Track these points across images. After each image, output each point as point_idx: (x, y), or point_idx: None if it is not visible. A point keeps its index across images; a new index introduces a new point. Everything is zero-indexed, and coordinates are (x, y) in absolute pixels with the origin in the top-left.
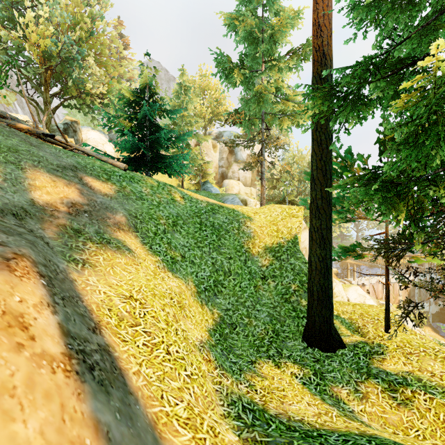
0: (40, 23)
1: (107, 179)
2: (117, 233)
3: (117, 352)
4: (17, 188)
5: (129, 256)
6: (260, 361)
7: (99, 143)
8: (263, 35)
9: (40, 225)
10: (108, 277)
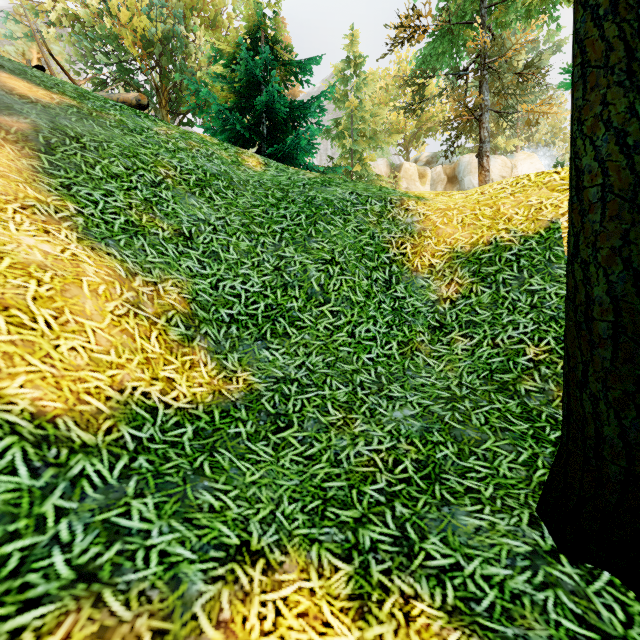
0: None
1: (71, 96)
2: None
3: None
4: None
5: None
6: (293, 556)
7: None
8: None
9: None
10: None
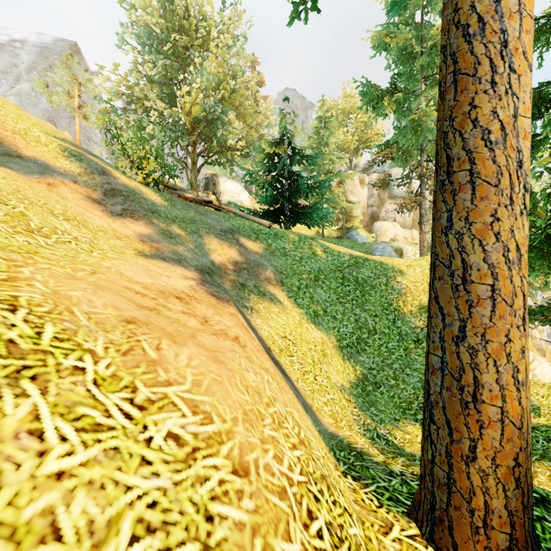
0: (193, 94)
1: (256, 238)
2: (269, 287)
3: (283, 367)
4: (203, 253)
5: (280, 306)
6: (405, 421)
7: (235, 193)
8: (423, 46)
9: (221, 280)
10: (268, 320)
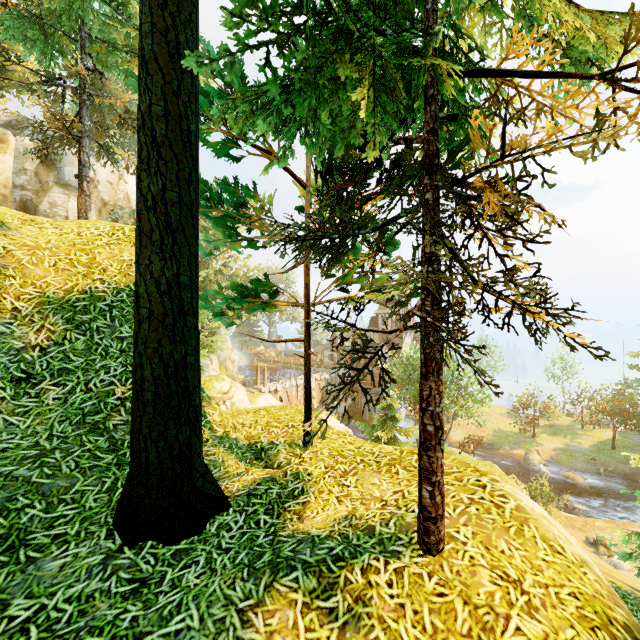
0: None
1: None
2: None
3: None
4: None
5: None
6: None
7: None
8: None
9: None
10: None
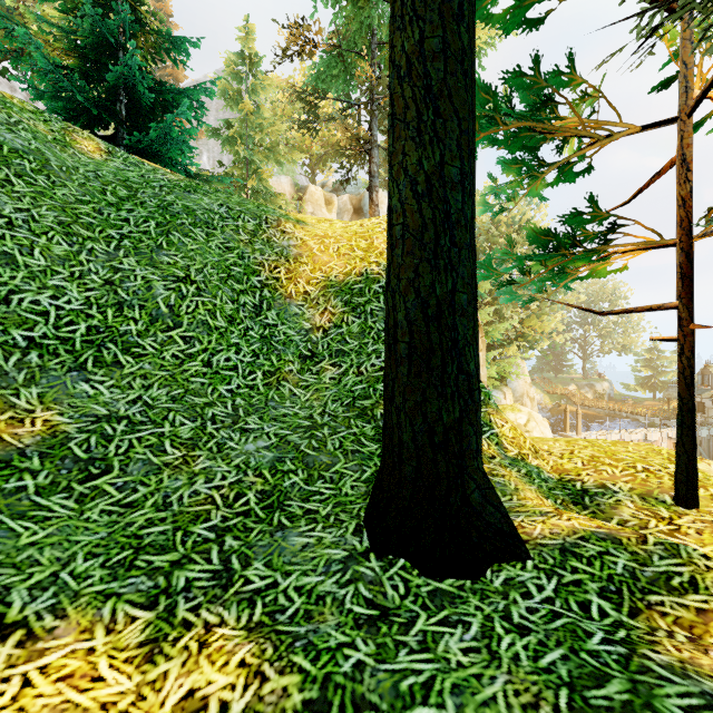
0: None
1: None
2: None
3: None
4: None
5: None
6: (74, 618)
7: None
8: None
9: None
10: None
